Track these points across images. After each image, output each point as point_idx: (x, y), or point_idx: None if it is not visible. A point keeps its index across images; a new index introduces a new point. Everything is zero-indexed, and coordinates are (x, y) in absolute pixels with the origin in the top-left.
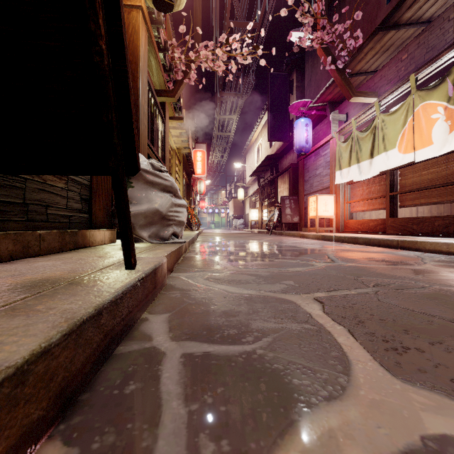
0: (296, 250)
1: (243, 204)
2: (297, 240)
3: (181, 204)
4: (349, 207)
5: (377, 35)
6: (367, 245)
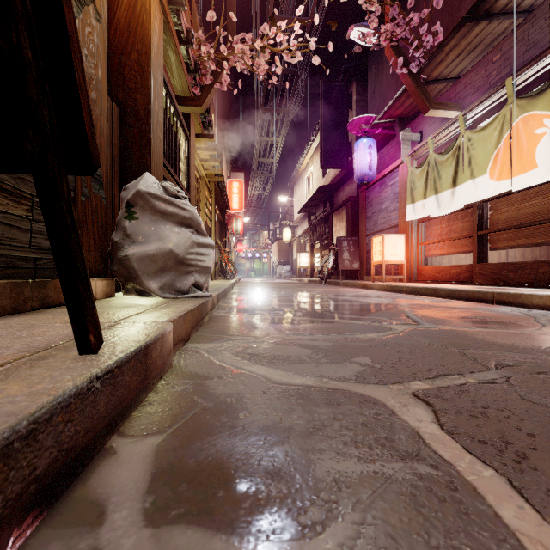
0: (361, 305)
1: (290, 247)
2: (359, 291)
3: (206, 244)
4: (423, 250)
5: (462, 28)
6: (450, 298)
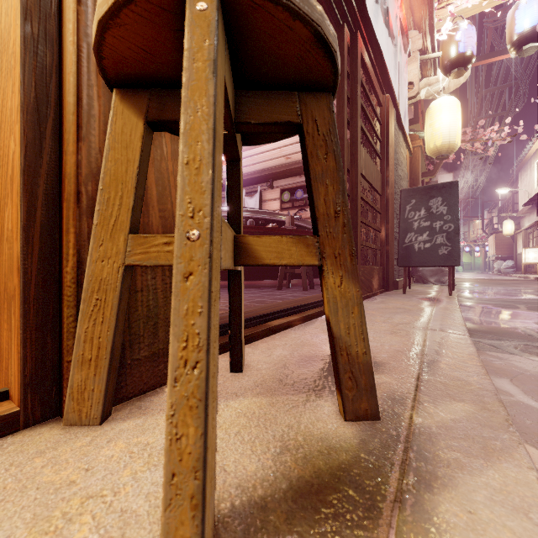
0: None
1: (513, 240)
2: None
3: None
4: None
5: None
6: None
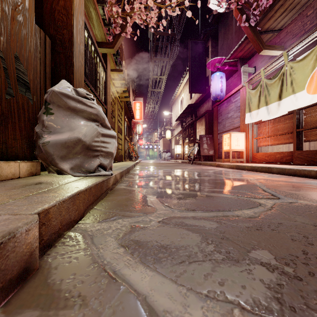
0: (222, 179)
1: (170, 142)
2: (215, 169)
3: (109, 134)
4: (256, 142)
5: None
6: (281, 174)
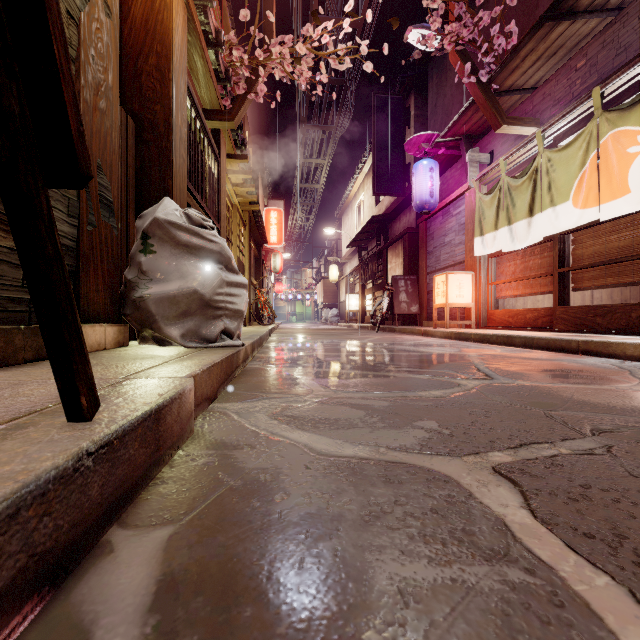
0: (421, 356)
1: (337, 288)
2: (418, 339)
3: (237, 283)
4: (494, 291)
5: (541, 29)
6: (527, 347)
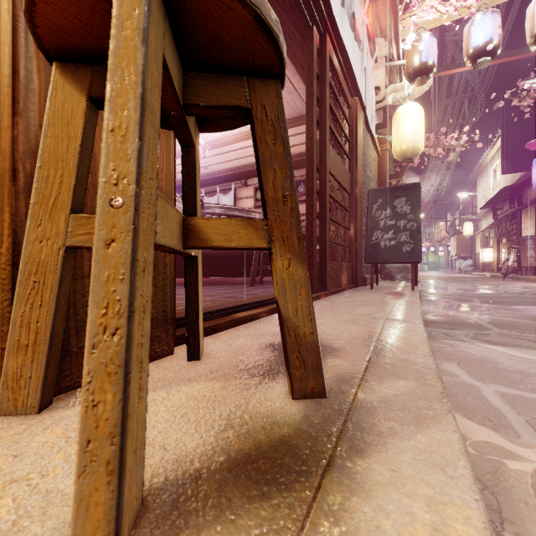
0: (506, 290)
1: (472, 241)
2: (529, 285)
3: None
4: None
5: None
6: None
